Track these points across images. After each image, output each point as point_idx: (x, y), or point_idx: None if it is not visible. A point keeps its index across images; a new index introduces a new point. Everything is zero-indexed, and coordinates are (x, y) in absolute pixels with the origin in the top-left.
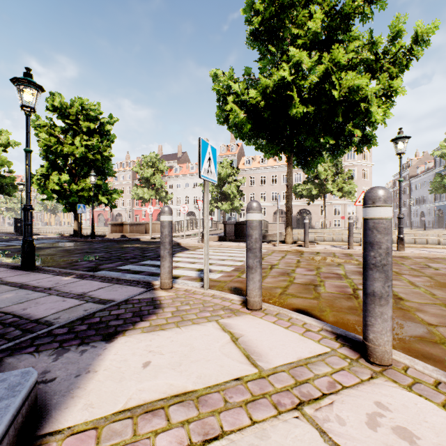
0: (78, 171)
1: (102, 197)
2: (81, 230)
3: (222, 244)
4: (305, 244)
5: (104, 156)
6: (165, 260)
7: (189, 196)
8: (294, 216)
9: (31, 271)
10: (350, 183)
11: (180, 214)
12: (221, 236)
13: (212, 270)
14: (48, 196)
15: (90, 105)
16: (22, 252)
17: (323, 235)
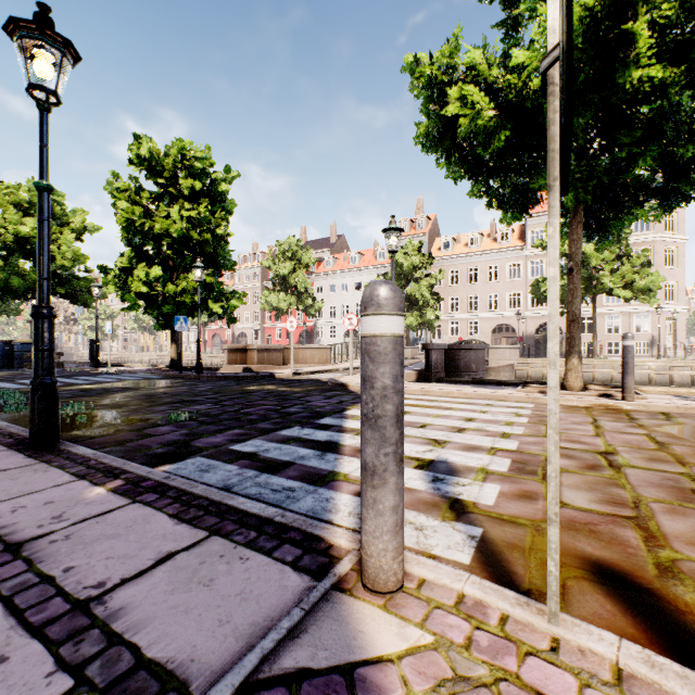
0: (177, 263)
1: (213, 304)
2: (180, 359)
3: (430, 388)
4: (626, 393)
5: (217, 235)
6: (381, 483)
7: (348, 304)
8: (530, 335)
9: (37, 457)
10: (647, 274)
11: (335, 333)
12: (423, 372)
13: (456, 465)
14: (130, 304)
15: (194, 151)
16: (31, 411)
17: (592, 370)
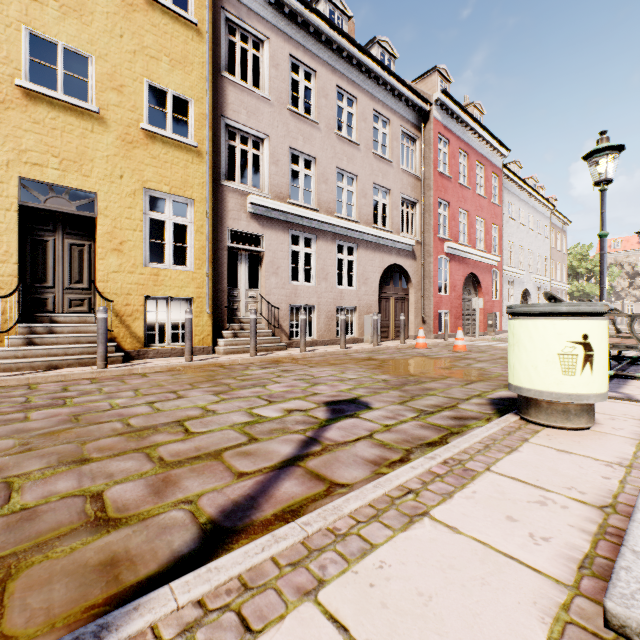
0: None
1: None
2: None
3: None
4: None
5: None
6: None
7: None
8: None
9: None
10: None
11: None
12: None
13: None
14: None
15: None
16: None
17: None
